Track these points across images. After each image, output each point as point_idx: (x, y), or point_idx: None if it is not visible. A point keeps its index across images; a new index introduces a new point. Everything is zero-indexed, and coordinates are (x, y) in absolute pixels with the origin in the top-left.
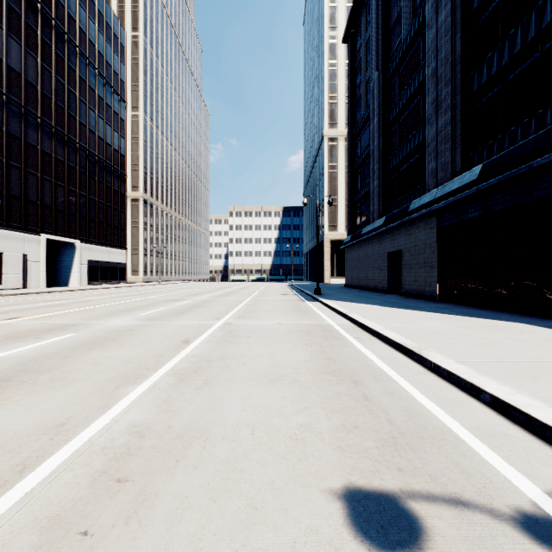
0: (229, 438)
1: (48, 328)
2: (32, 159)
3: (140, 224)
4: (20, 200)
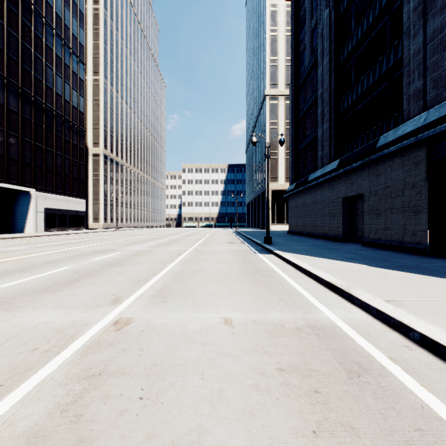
0: None
1: None
2: None
3: (100, 177)
4: None
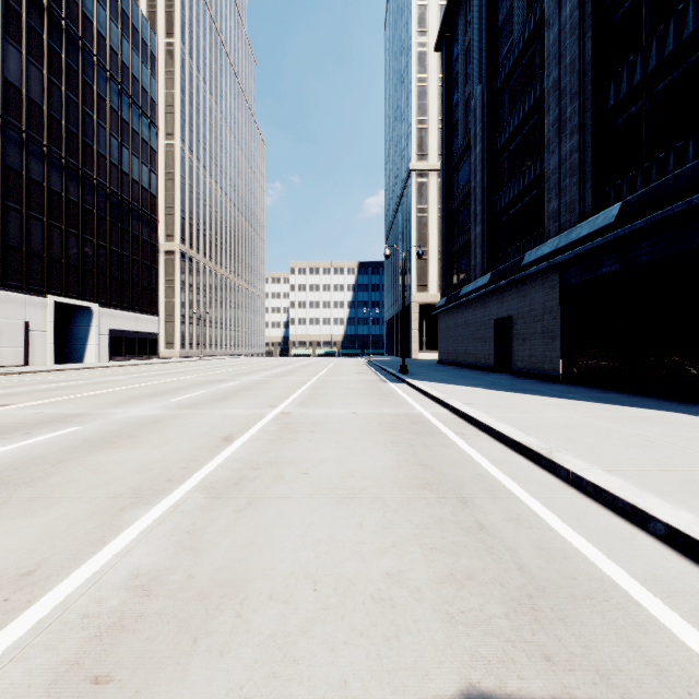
0: (279, 598)
1: (45, 419)
2: (36, 199)
3: (176, 284)
4: (20, 252)
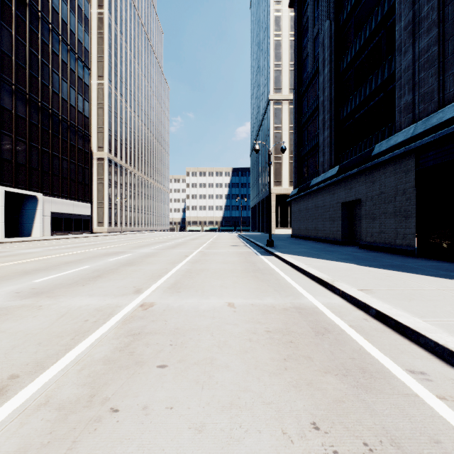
0: None
1: None
2: None
3: (105, 181)
4: None
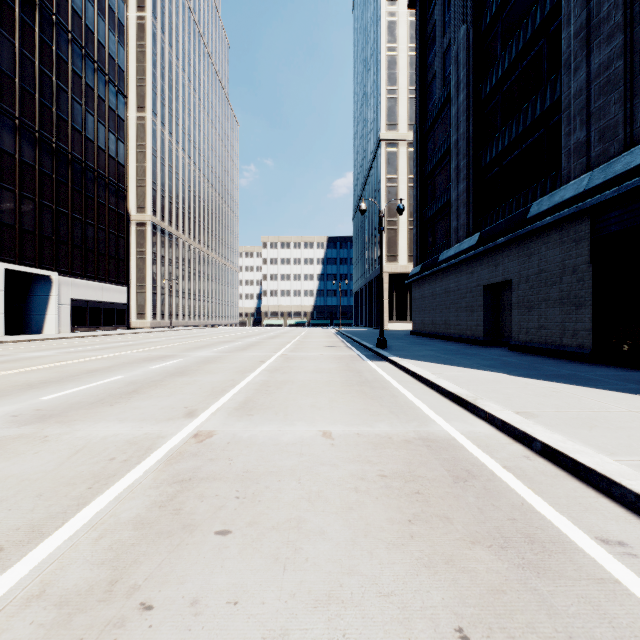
0: None
1: None
2: None
3: (147, 255)
4: None
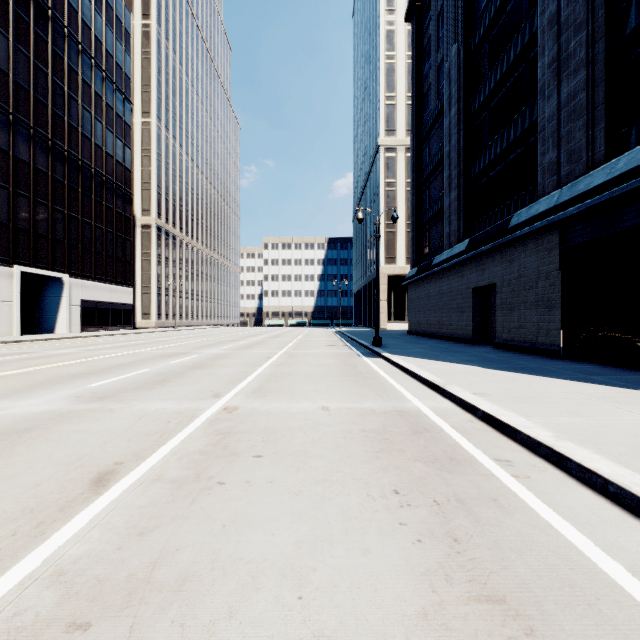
0: None
1: None
2: (1, 167)
3: (152, 256)
4: None
